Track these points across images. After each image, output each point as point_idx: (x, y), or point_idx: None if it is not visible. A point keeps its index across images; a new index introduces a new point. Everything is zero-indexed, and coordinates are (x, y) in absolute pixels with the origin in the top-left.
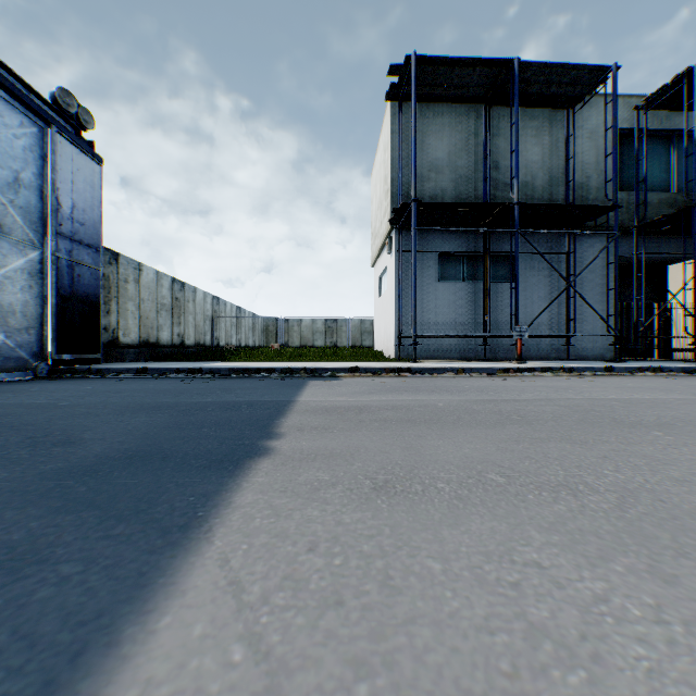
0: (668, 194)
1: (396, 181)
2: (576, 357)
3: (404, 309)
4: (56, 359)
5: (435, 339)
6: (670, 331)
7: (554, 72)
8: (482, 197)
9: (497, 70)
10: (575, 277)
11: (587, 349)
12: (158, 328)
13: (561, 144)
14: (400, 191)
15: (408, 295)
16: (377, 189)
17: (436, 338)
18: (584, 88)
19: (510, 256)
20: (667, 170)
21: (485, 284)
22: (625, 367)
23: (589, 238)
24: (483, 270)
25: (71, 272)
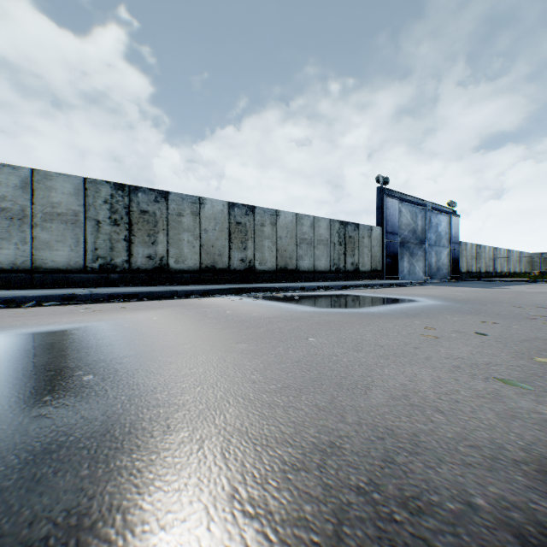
0: None
1: None
2: None
3: None
4: (450, 276)
5: None
6: None
7: None
8: None
9: None
10: None
11: None
12: (470, 266)
13: None
14: None
15: None
16: None
17: None
18: None
19: None
20: None
21: None
22: None
23: None
24: None
25: (453, 252)
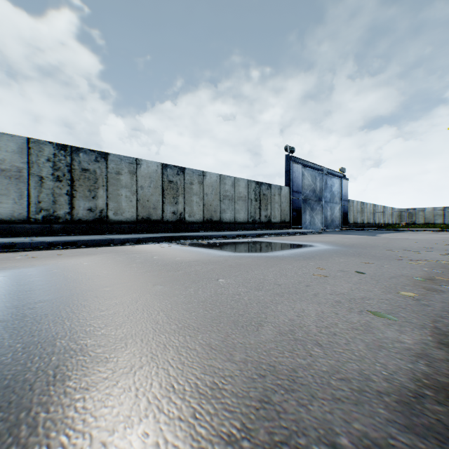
0: None
1: None
2: None
3: None
4: (342, 226)
5: None
6: None
7: None
8: None
9: None
10: None
11: None
12: (356, 218)
13: None
14: None
15: None
16: None
17: None
18: None
19: None
20: None
21: None
22: None
23: None
24: None
25: (343, 207)
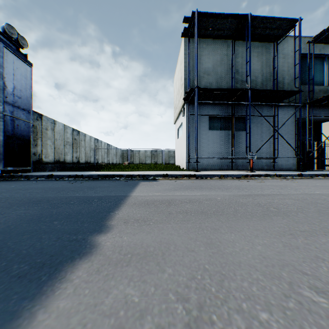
0: (323, 86)
1: (186, 79)
2: (277, 168)
3: (190, 144)
4: (3, 170)
5: (206, 160)
6: (324, 155)
7: (268, 22)
8: (230, 87)
9: (239, 20)
10: (280, 127)
11: (283, 165)
12: (64, 154)
13: (270, 61)
14: (189, 83)
15: (193, 137)
16: (177, 84)
17: (207, 159)
18: (283, 31)
19: (246, 116)
20: (322, 74)
21: (232, 131)
22: (308, 174)
23: (284, 109)
24: (231, 124)
25: (12, 123)
